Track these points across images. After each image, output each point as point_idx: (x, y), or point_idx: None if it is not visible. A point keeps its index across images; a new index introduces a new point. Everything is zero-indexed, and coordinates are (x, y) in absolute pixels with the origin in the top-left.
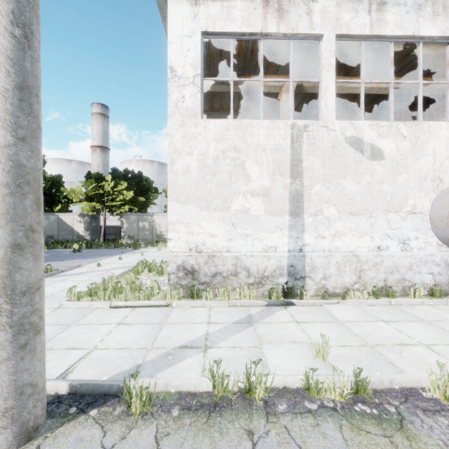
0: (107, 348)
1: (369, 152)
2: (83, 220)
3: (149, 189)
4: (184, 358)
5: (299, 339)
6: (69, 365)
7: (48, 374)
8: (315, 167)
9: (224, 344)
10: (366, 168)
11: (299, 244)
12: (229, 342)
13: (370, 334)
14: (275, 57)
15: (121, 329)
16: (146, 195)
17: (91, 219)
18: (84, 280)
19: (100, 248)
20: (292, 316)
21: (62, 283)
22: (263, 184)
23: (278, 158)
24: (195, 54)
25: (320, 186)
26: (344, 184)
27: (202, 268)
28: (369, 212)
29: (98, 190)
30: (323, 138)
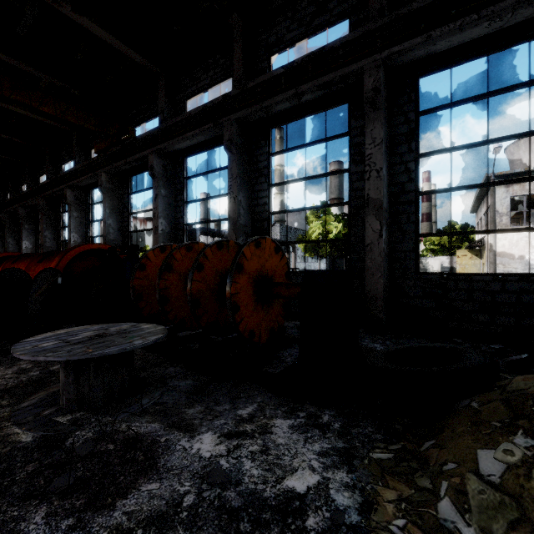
0: None
1: None
2: None
3: None
4: None
5: None
6: None
7: None
8: None
9: None
10: None
11: None
12: None
13: None
14: None
15: None
16: None
17: None
18: None
19: None
20: None
21: None
22: None
23: None
24: (507, 204)
25: None
26: None
27: None
28: None
29: None
30: None
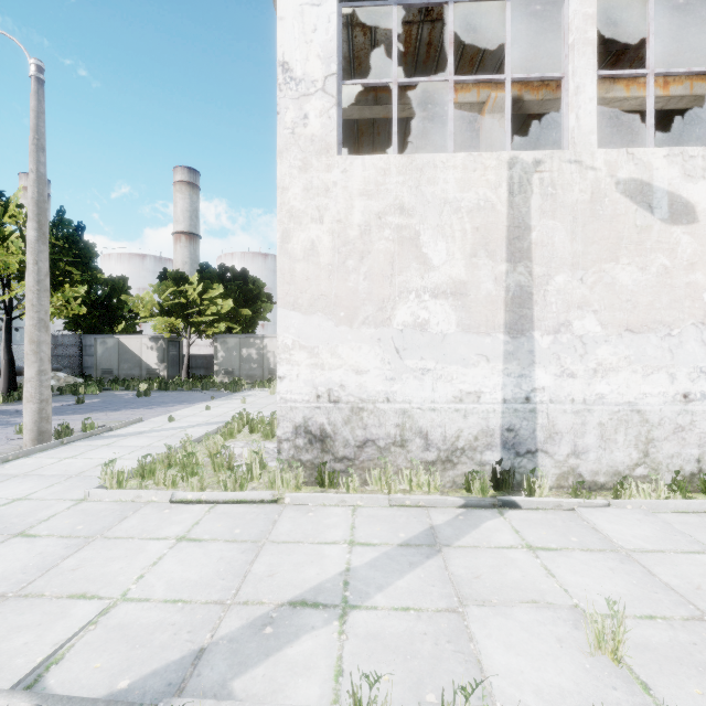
0: (146, 598)
1: (665, 209)
2: (157, 346)
3: (257, 297)
4: (297, 633)
5: (546, 594)
6: (58, 642)
7: (5, 668)
8: (556, 240)
9: (384, 599)
10: (659, 240)
11: (525, 388)
12: (392, 593)
13: (702, 588)
14: (470, 53)
15: (183, 552)
16: (254, 306)
17: (168, 344)
18: (141, 447)
19: (180, 389)
20: (519, 534)
21: (103, 450)
22: (454, 274)
23: (483, 224)
24: (327, 36)
25: (567, 277)
26: (613, 271)
27: (340, 431)
28: (665, 326)
29: (178, 298)
30: (572, 184)
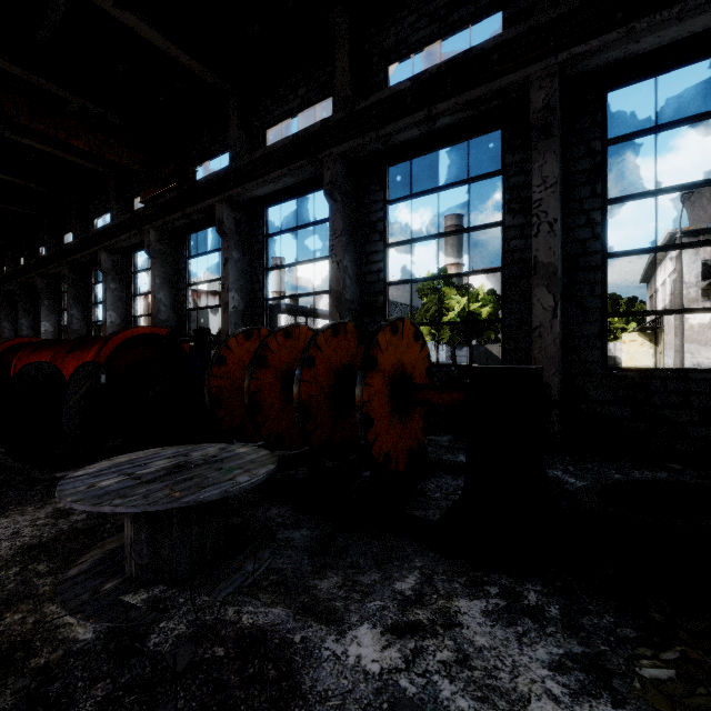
0: None
1: None
2: None
3: None
4: None
5: None
6: None
7: None
8: None
9: None
10: None
11: None
12: None
13: None
14: None
15: None
16: None
17: None
18: None
19: None
20: None
21: None
22: None
23: None
24: (696, 271)
25: None
26: None
27: None
28: None
29: None
30: None
